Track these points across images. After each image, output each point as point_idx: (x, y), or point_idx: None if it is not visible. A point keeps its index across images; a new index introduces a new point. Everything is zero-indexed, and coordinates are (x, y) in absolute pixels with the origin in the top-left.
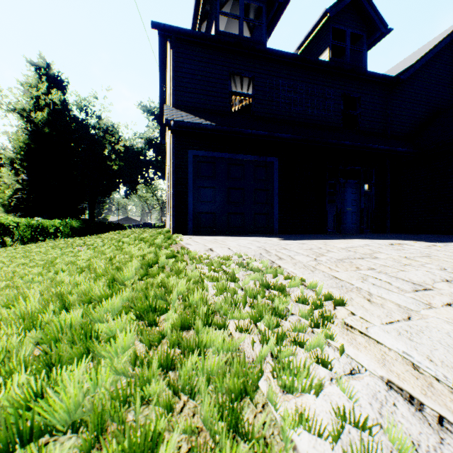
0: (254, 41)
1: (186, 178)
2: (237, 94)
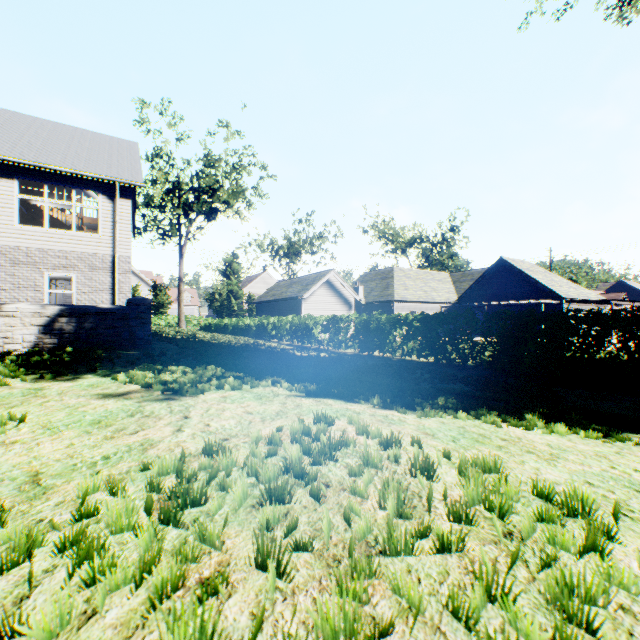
0: None
1: None
2: None
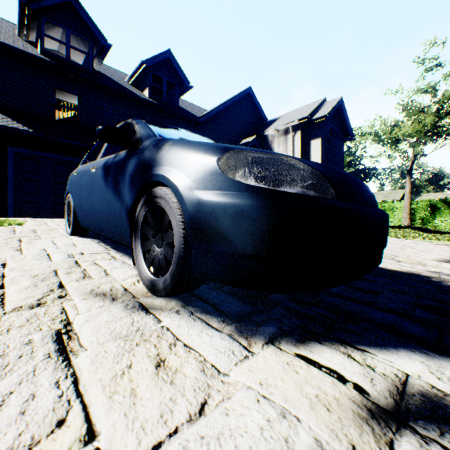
0: (81, 67)
1: (6, 170)
2: (63, 107)
